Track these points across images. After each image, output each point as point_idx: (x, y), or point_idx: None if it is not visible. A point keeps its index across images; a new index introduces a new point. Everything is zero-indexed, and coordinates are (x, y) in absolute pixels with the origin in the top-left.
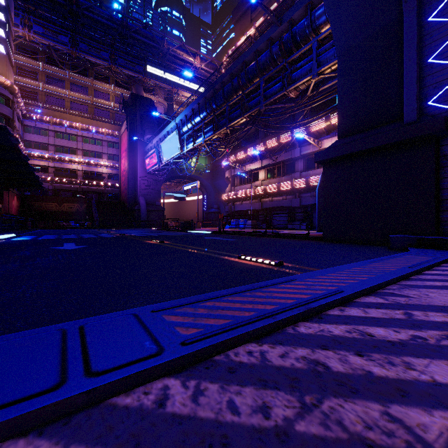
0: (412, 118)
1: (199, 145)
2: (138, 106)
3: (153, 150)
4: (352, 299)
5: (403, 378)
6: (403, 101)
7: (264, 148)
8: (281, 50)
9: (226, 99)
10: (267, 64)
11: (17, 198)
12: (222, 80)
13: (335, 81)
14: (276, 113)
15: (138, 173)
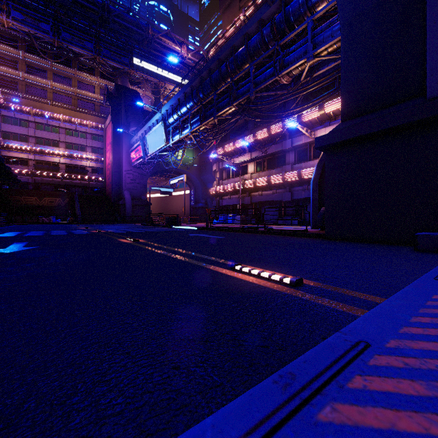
0: (437, 92)
1: (185, 136)
2: (123, 97)
3: (138, 142)
4: None
5: None
6: (426, 72)
7: (253, 140)
8: (272, 31)
9: (214, 87)
10: (258, 47)
11: None
12: (209, 66)
13: (331, 65)
14: (266, 100)
15: (123, 166)
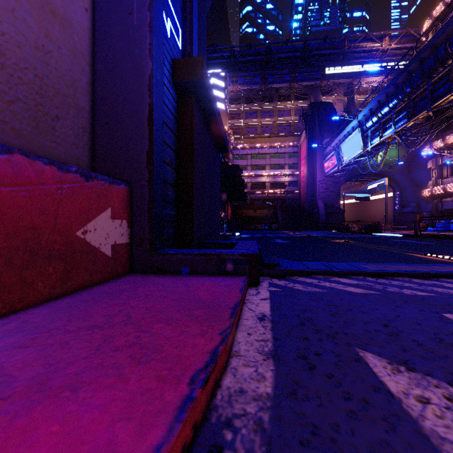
0: None
1: (387, 138)
2: (316, 113)
3: (332, 153)
4: None
5: None
6: None
7: None
8: None
9: (426, 77)
10: None
11: (230, 208)
12: (419, 57)
13: None
14: None
15: (316, 177)
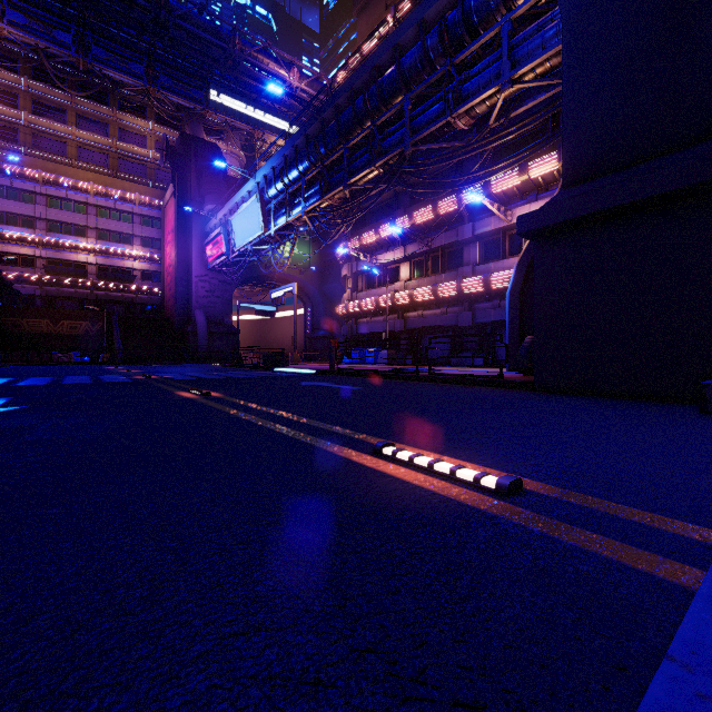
0: None
1: (296, 219)
2: (193, 154)
3: (218, 229)
4: None
5: None
6: None
7: (409, 225)
8: (442, 41)
9: (343, 137)
10: (417, 68)
11: None
12: (336, 101)
13: (540, 98)
14: (432, 157)
15: (193, 269)
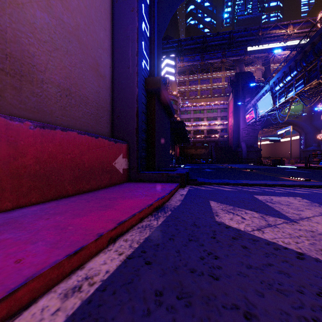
0: None
1: (290, 98)
2: (240, 80)
3: (251, 108)
4: (312, 187)
5: (287, 191)
6: None
7: None
8: None
9: (317, 55)
10: None
11: (178, 148)
12: (311, 41)
13: None
14: None
15: (240, 126)
